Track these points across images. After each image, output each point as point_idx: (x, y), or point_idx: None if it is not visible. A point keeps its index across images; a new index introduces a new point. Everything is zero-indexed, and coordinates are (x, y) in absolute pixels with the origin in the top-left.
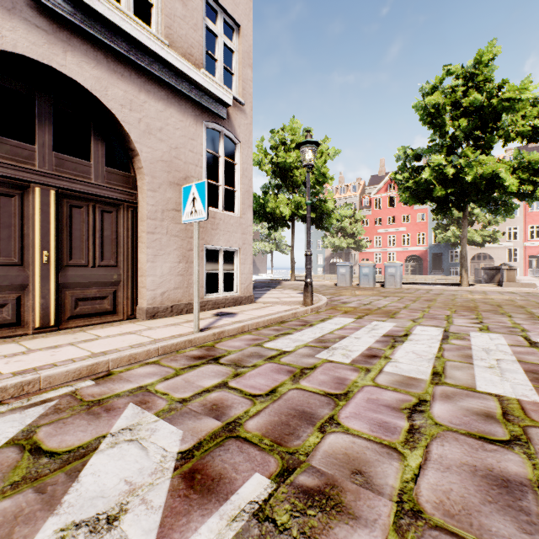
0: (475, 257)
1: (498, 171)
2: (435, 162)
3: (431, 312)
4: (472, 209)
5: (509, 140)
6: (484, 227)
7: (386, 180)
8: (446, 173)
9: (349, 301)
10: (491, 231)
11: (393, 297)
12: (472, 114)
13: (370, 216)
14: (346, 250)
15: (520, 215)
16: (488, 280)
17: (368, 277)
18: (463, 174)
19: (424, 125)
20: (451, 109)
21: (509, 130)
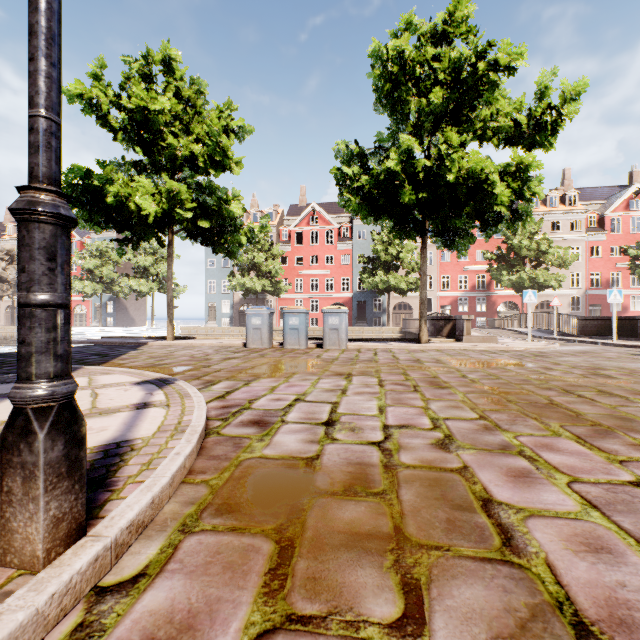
0: (397, 306)
1: (483, 175)
2: (407, 144)
3: (555, 459)
4: (399, 252)
5: (487, 138)
6: (408, 274)
7: (308, 211)
8: (417, 169)
9: (276, 406)
10: (415, 278)
11: (363, 378)
12: (447, 88)
13: (291, 253)
14: (261, 295)
15: (434, 264)
16: (436, 332)
17: (298, 332)
18: (442, 171)
19: (382, 94)
20: (412, 88)
21: (487, 123)
